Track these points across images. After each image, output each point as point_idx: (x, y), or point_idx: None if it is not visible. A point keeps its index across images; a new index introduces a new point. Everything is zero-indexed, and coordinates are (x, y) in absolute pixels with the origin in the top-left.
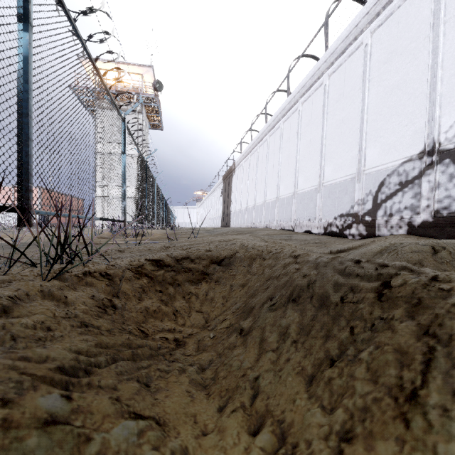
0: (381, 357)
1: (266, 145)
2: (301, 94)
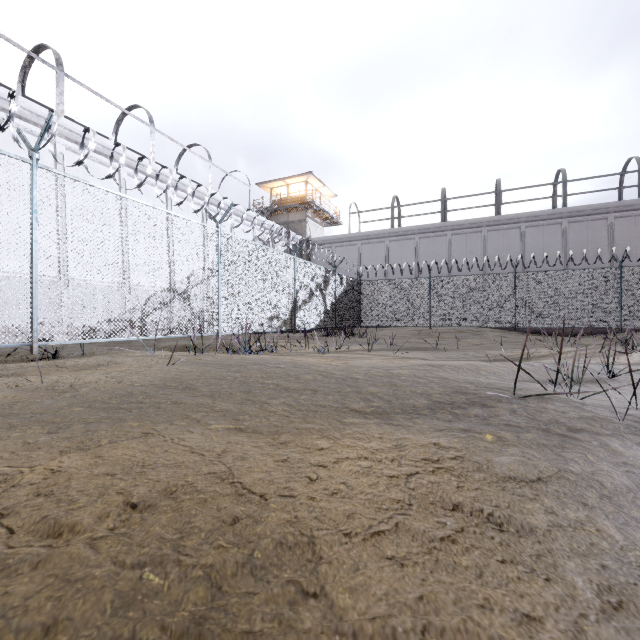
0: None
1: None
2: None
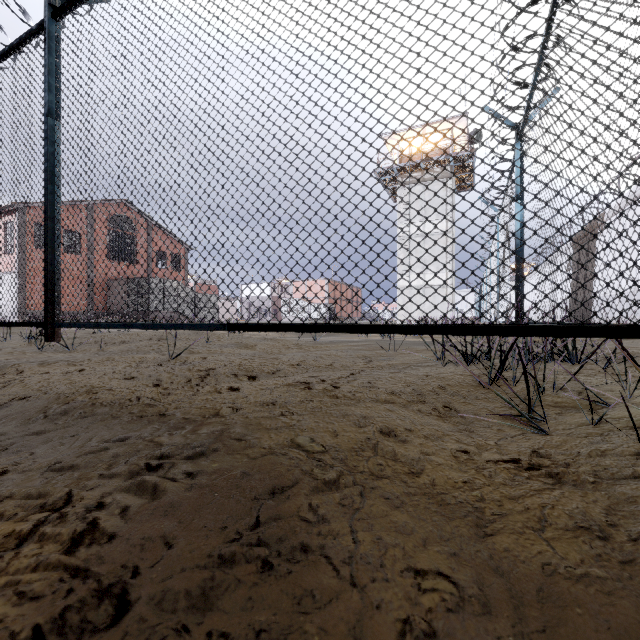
0: None
1: None
2: None
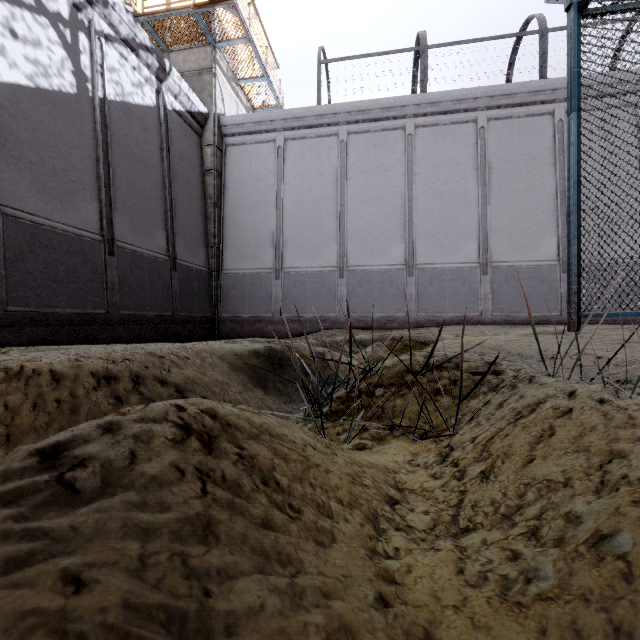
0: (284, 467)
1: None
2: None
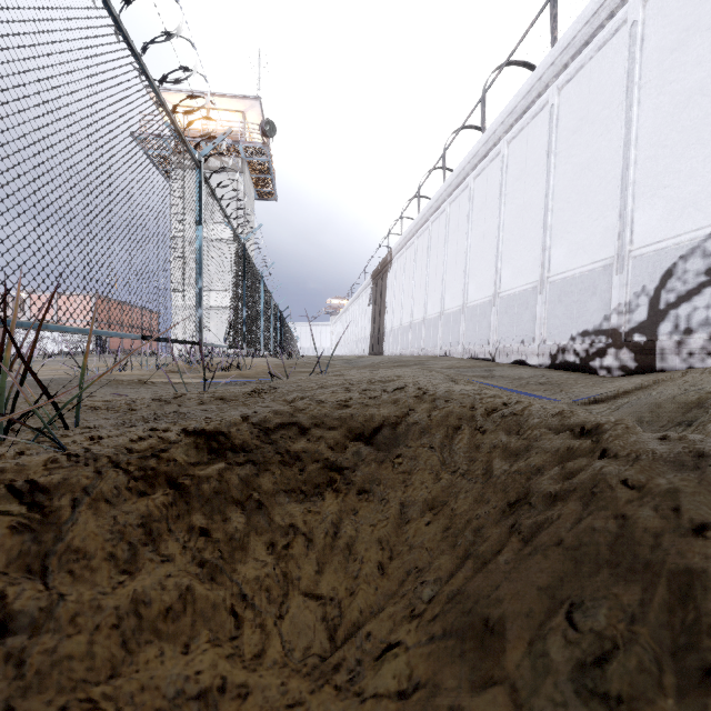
0: None
1: (445, 218)
2: (506, 126)
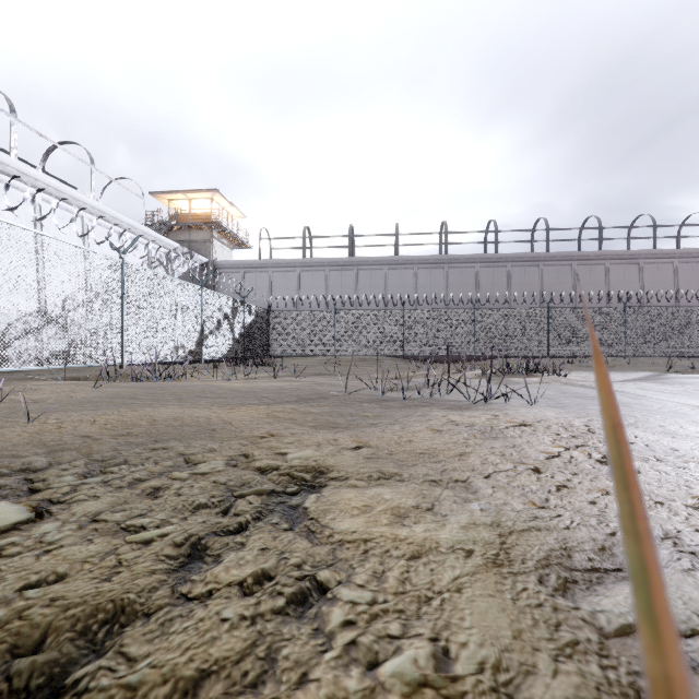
0: None
1: None
2: None
